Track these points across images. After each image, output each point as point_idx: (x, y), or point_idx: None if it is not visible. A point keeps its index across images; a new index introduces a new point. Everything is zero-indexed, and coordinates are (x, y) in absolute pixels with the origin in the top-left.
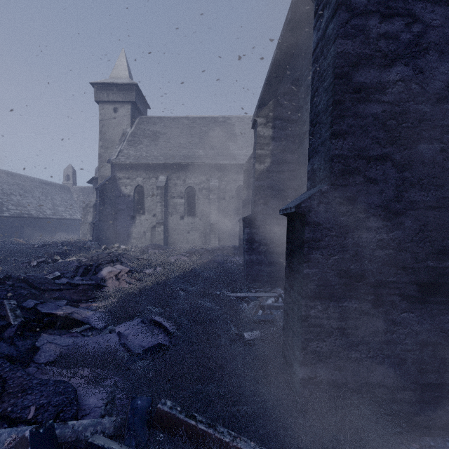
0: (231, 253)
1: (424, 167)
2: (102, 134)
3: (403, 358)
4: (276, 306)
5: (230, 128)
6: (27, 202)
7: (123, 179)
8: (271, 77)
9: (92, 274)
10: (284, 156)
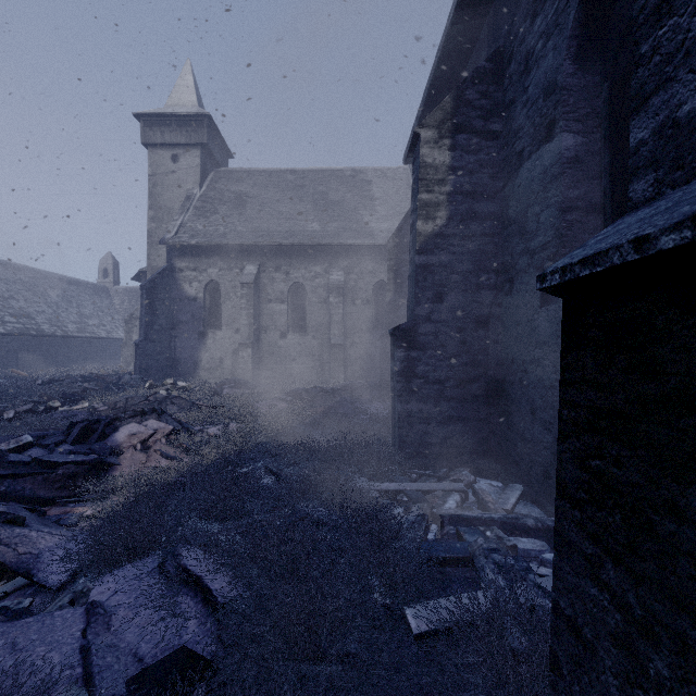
0: (366, 396)
1: None
2: (154, 198)
3: None
4: (468, 519)
5: (363, 186)
6: (37, 311)
7: (186, 272)
8: (443, 62)
9: (98, 439)
10: (474, 204)
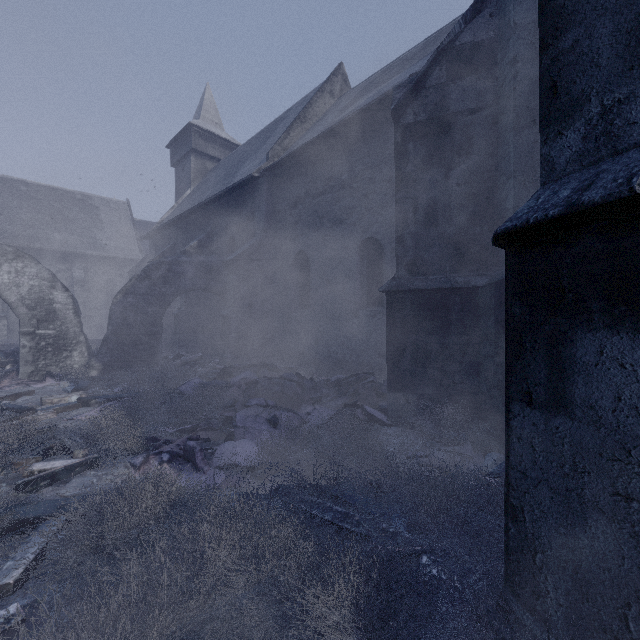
0: None
1: (205, 306)
2: None
3: (200, 345)
4: None
5: (93, 210)
6: None
7: None
8: (158, 230)
9: None
10: None
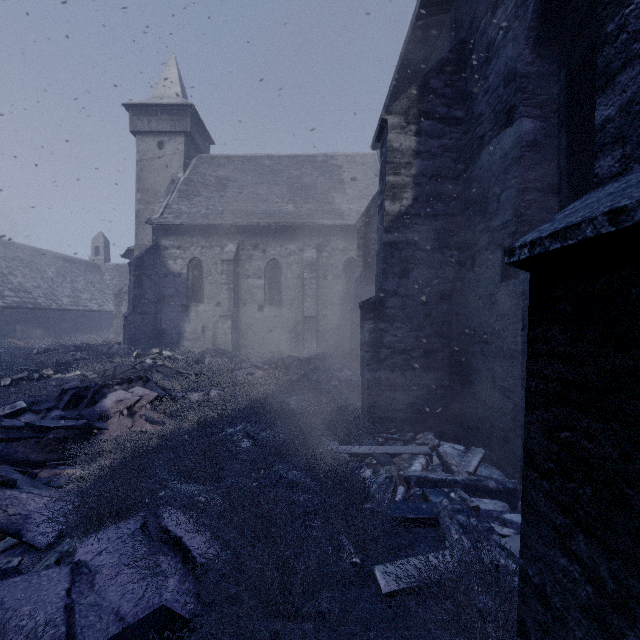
0: (337, 364)
1: None
2: (141, 182)
3: None
4: (433, 481)
5: (335, 171)
6: (34, 286)
7: (171, 250)
8: (409, 54)
9: (87, 405)
10: (438, 186)
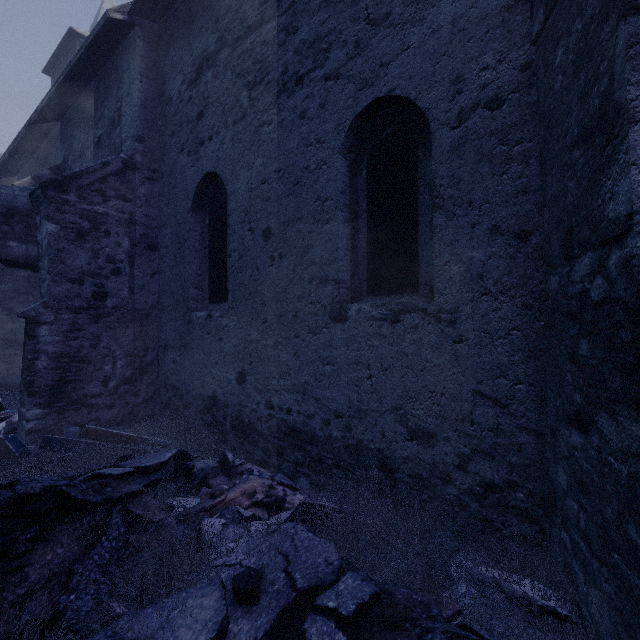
0: None
1: None
2: None
3: None
4: None
5: None
6: None
7: None
8: None
9: None
10: None
